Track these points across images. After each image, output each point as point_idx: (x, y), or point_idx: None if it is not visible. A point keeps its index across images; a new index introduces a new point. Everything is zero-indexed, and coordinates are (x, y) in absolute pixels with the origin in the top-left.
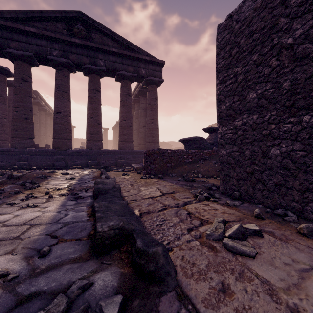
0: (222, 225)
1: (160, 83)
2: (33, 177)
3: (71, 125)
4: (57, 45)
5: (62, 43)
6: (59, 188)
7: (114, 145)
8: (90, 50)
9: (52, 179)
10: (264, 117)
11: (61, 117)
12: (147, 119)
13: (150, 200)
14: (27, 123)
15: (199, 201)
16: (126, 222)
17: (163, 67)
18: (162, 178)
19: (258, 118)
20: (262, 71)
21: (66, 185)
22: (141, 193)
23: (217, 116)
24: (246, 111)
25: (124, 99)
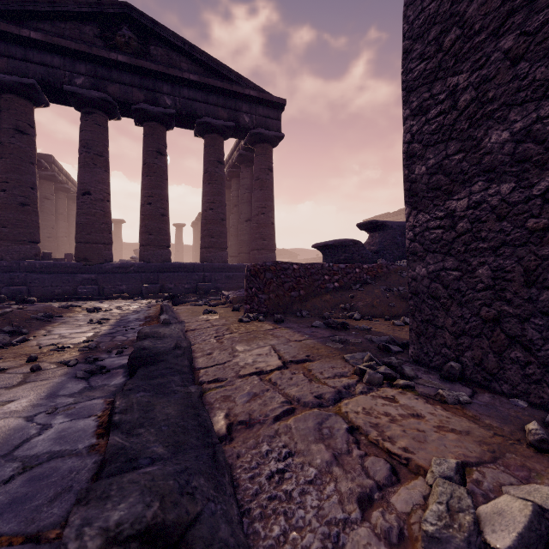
0: (466, 496)
1: (277, 141)
2: (24, 318)
3: (110, 217)
4: (84, 66)
5: (94, 63)
6: (66, 344)
7: (195, 256)
8: (147, 76)
9: (61, 323)
10: (532, 187)
11: (91, 202)
12: (253, 206)
13: (256, 383)
14: (26, 214)
15: (371, 386)
16: (175, 493)
17: (282, 111)
18: (281, 321)
19: (516, 190)
20: (530, 74)
21: (84, 337)
22: (236, 362)
23: (406, 191)
24: (481, 175)
25: (212, 169)
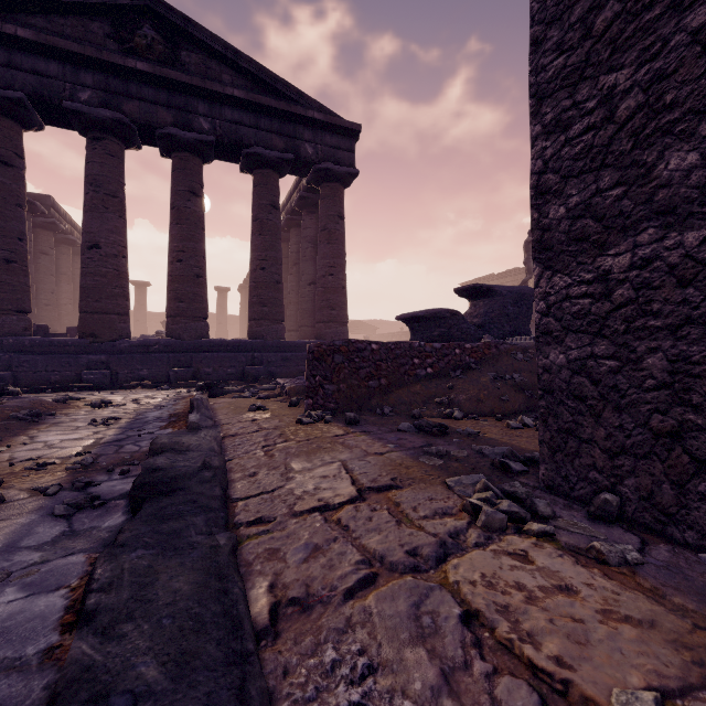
0: None
1: (350, 180)
2: None
3: (127, 278)
4: (91, 76)
5: (104, 72)
6: (50, 458)
7: (243, 329)
8: (176, 91)
9: (52, 424)
10: None
11: (100, 258)
12: (319, 265)
13: (318, 526)
14: (11, 273)
15: (489, 532)
16: None
17: (357, 140)
18: (355, 422)
19: None
20: None
21: (80, 447)
22: (291, 488)
23: (535, 242)
24: (653, 219)
25: (263, 216)
